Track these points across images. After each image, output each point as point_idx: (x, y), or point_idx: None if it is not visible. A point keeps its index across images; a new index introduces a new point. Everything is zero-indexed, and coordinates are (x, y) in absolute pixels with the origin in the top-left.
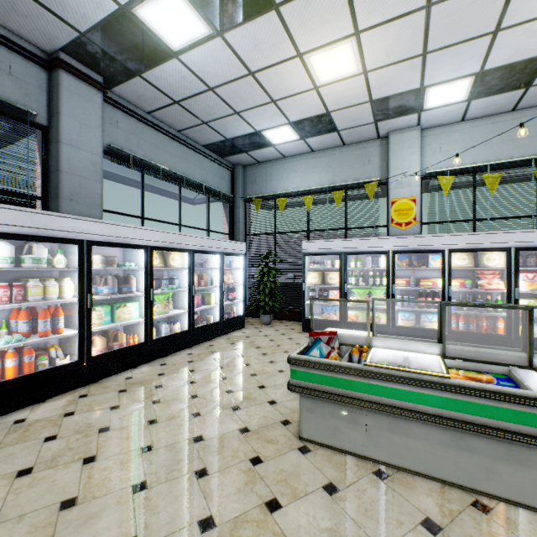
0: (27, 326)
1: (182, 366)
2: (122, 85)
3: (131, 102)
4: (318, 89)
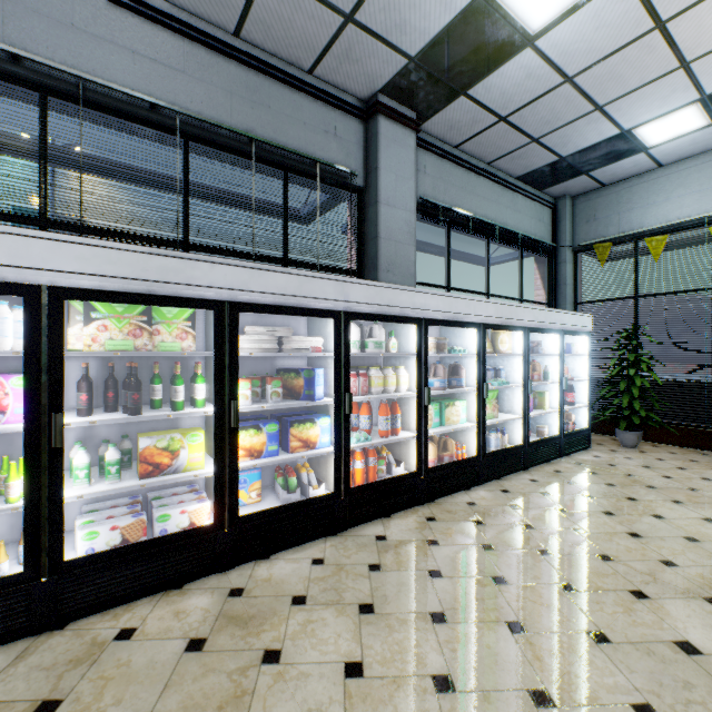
0: (368, 423)
1: (537, 498)
2: (436, 115)
3: (438, 138)
4: None
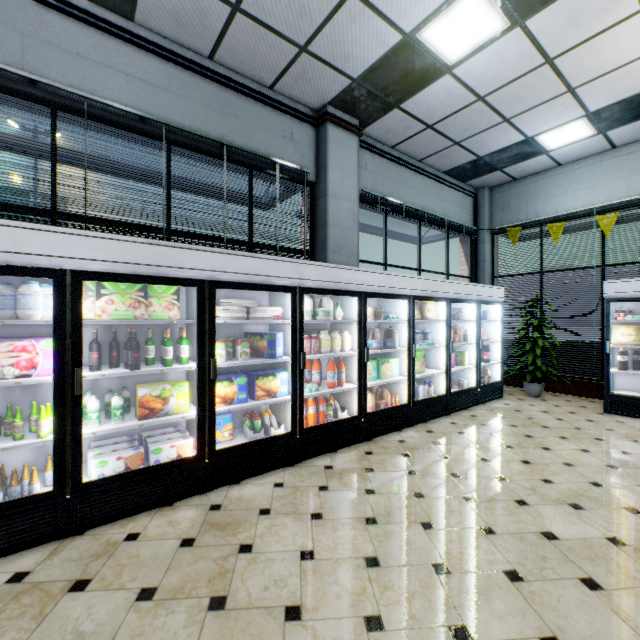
0: (318, 377)
1: (454, 437)
2: (375, 123)
3: (377, 140)
4: None
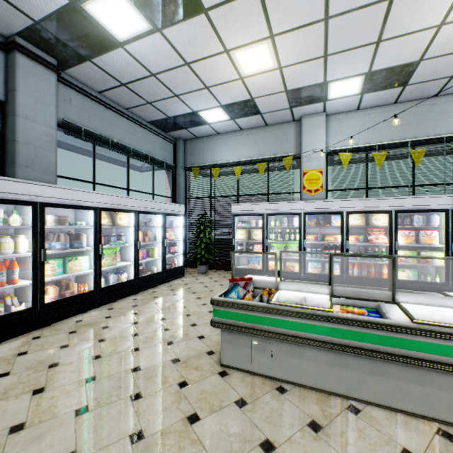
0: None
1: (127, 309)
2: (75, 67)
3: (83, 83)
4: (243, 79)
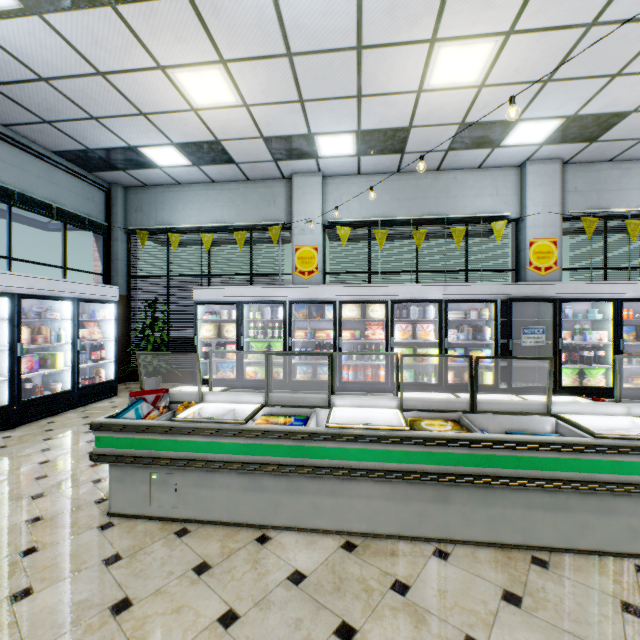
0: None
1: None
2: None
3: None
4: (197, 112)
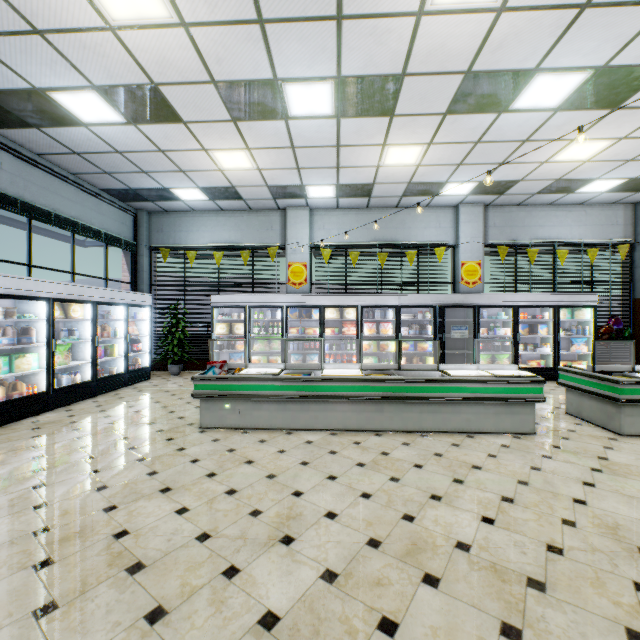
0: None
1: (91, 409)
2: (12, 130)
3: (17, 143)
4: (223, 171)
